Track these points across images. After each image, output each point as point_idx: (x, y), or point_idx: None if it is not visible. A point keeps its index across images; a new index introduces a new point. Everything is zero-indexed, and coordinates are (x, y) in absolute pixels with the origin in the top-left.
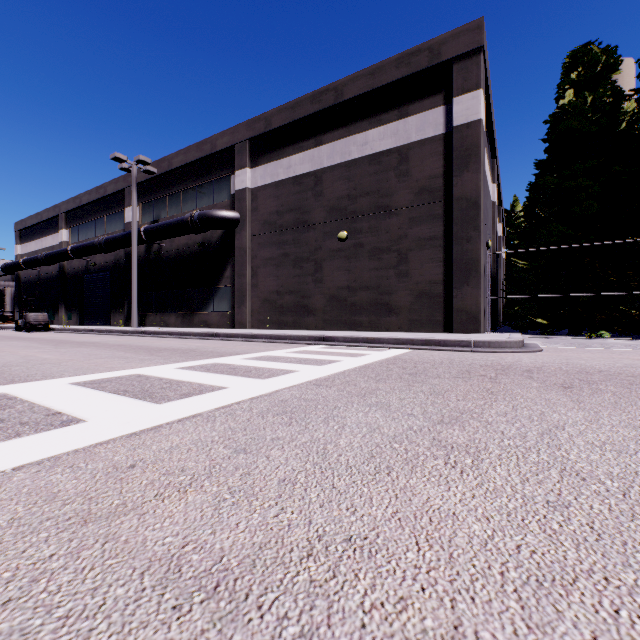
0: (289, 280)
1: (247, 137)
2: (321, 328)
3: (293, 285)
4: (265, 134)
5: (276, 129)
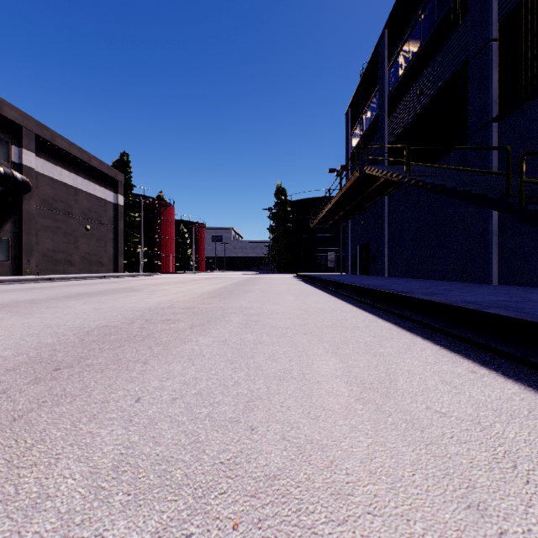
0: (62, 244)
1: (37, 132)
2: (78, 273)
3: (64, 248)
4: (48, 141)
5: (57, 146)
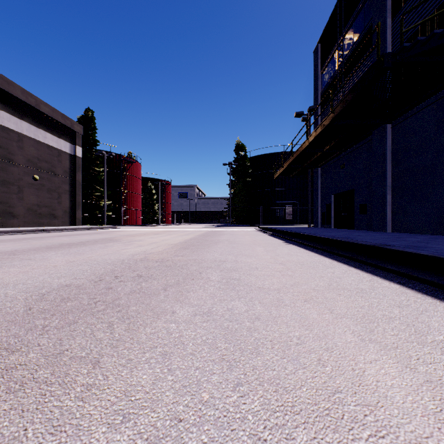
0: None
1: None
2: (23, 226)
3: (2, 198)
4: None
5: None
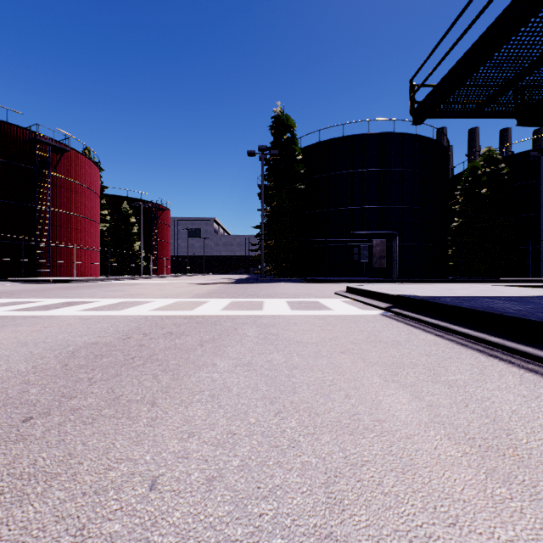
0: None
1: None
2: None
3: None
4: None
5: None
